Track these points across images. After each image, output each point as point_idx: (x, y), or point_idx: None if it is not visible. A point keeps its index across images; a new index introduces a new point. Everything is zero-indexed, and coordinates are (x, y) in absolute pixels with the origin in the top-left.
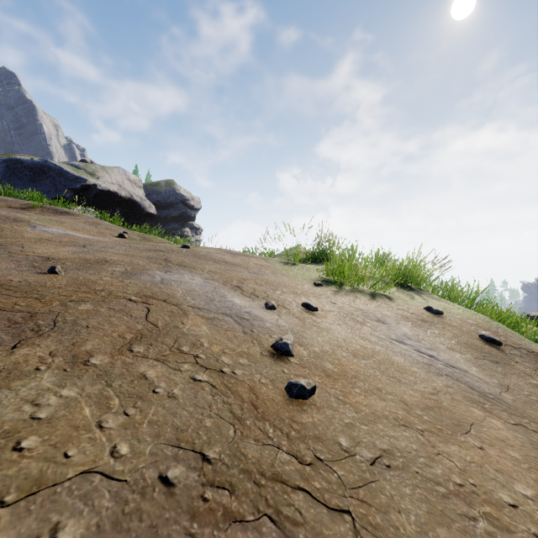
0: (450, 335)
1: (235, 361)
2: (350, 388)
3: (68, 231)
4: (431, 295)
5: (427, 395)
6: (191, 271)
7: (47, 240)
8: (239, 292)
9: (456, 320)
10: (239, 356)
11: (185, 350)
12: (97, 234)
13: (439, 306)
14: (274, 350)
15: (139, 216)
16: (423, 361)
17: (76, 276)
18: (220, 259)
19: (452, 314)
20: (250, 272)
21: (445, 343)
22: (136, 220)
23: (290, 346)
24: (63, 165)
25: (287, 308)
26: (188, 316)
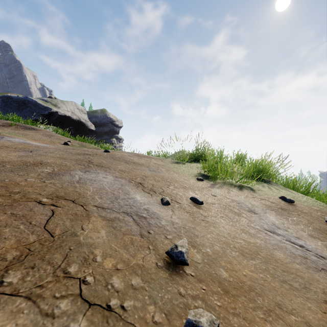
0: (306, 222)
1: (127, 284)
2: (252, 311)
3: (27, 140)
4: (279, 185)
5: (323, 306)
6: (105, 171)
7: (6, 147)
8: (140, 189)
9: (304, 207)
10: (132, 274)
11: (72, 271)
12: (49, 142)
13: (288, 195)
14: (169, 257)
15: (84, 131)
16: (298, 254)
17: (4, 178)
18: (130, 160)
19: (300, 202)
20: (151, 170)
21: (305, 230)
22: (82, 134)
23: (185, 255)
24: (37, 99)
25: (179, 202)
26: (90, 218)
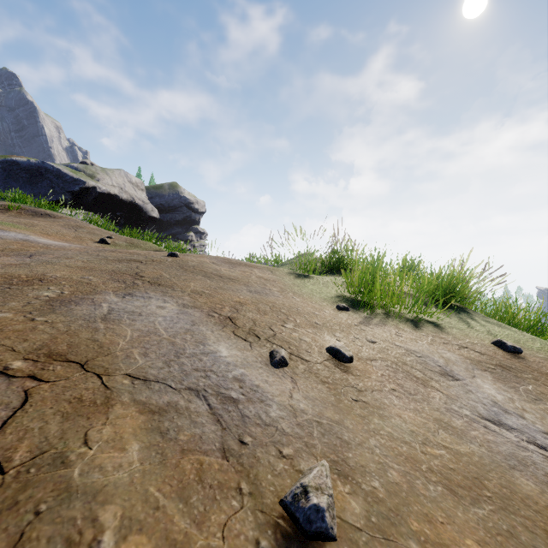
0: None
1: None
2: None
3: (32, 236)
4: (485, 318)
5: None
6: (164, 293)
7: None
8: (229, 331)
9: (543, 363)
10: None
11: None
12: (74, 239)
13: (507, 337)
14: (288, 516)
15: (142, 220)
16: None
17: None
18: (213, 271)
19: (532, 352)
20: (251, 291)
21: None
22: (138, 224)
23: (327, 515)
24: (61, 166)
25: (306, 358)
26: (111, 409)
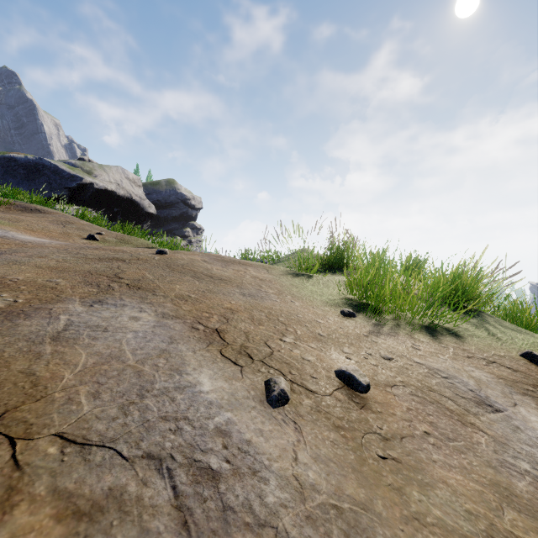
0: None
1: None
2: None
3: (12, 232)
4: (502, 322)
5: None
6: (143, 299)
7: None
8: (215, 350)
9: None
10: None
11: None
12: (60, 235)
13: (534, 347)
14: None
15: (139, 216)
16: None
17: None
18: (204, 271)
19: None
20: (245, 294)
21: None
22: (135, 220)
23: None
24: (58, 163)
25: (311, 388)
26: (8, 517)
